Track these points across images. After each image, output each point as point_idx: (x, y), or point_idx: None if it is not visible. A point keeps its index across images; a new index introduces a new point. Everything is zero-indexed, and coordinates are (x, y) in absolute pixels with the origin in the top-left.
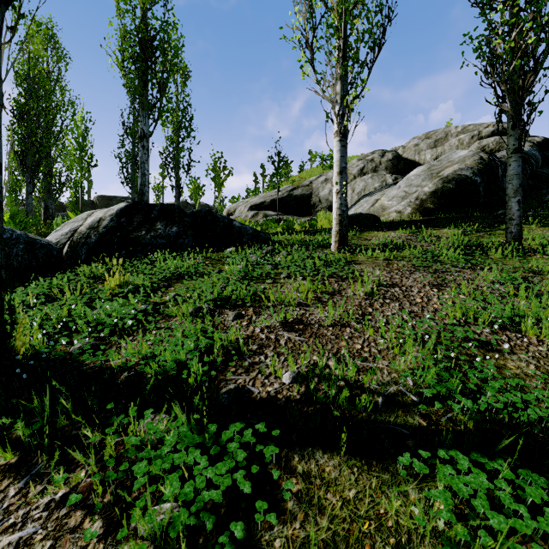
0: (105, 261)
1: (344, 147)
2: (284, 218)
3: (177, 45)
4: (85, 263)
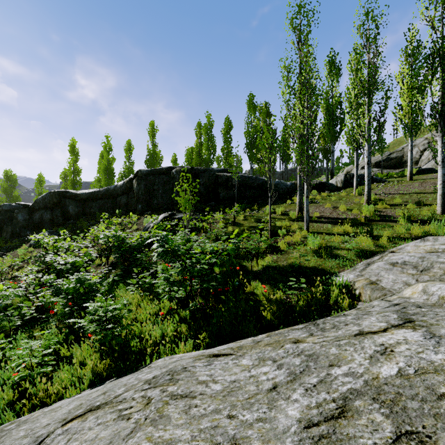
0: (346, 187)
1: (411, 154)
2: (384, 171)
3: (343, 118)
4: (343, 187)
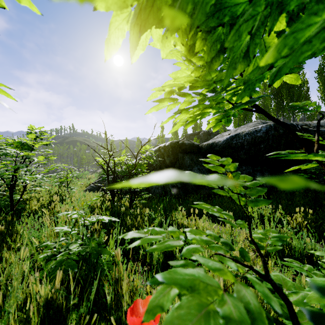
0: None
1: None
2: None
3: None
4: None
